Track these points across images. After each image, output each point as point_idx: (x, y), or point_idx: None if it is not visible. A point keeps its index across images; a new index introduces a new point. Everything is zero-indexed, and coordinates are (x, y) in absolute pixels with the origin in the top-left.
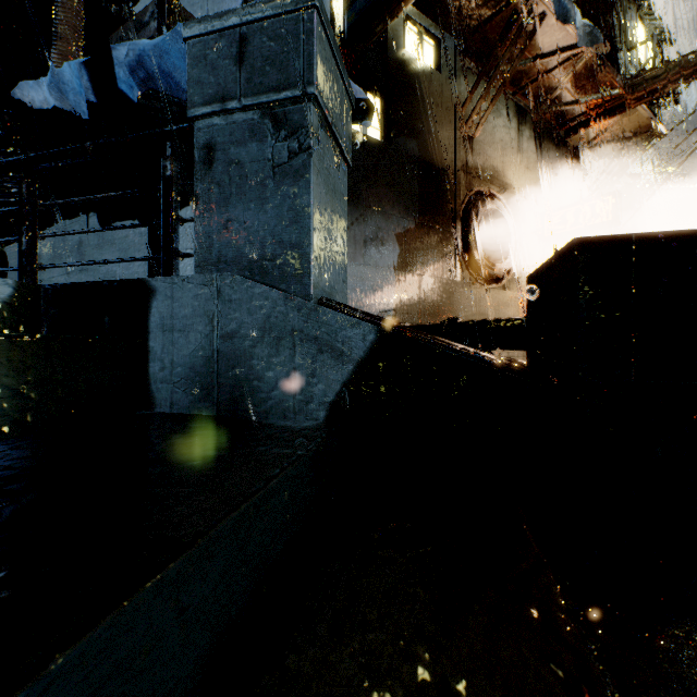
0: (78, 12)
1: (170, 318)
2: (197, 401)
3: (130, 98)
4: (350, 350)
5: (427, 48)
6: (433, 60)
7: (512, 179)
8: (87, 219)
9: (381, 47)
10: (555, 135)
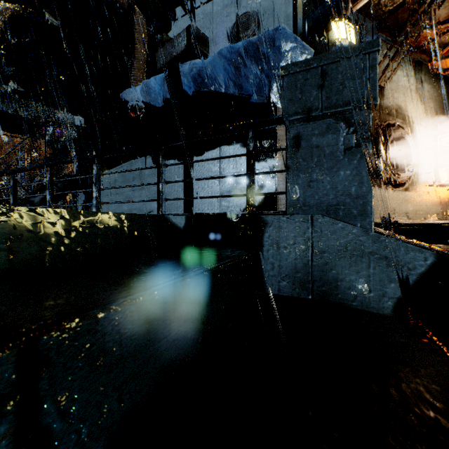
0: (144, 43)
1: (277, 239)
2: (297, 289)
3: (187, 94)
4: (413, 266)
5: (353, 31)
6: (357, 38)
7: (411, 112)
8: (145, 159)
9: (325, 36)
10: (443, 76)
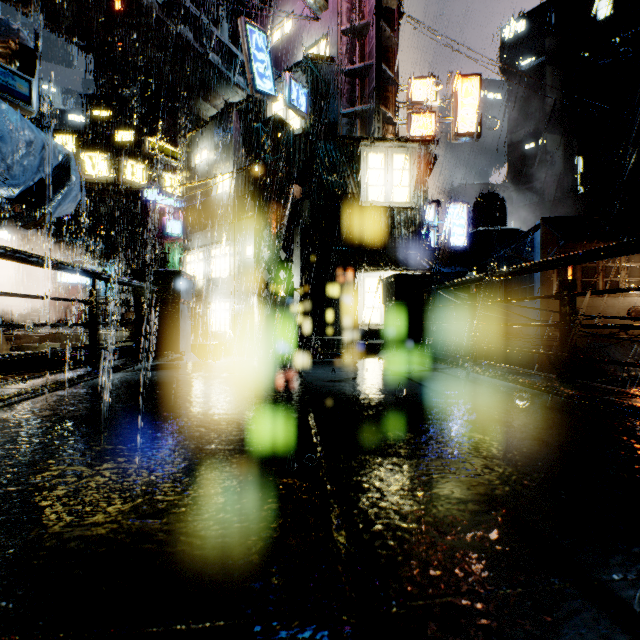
0: None
1: None
2: None
3: None
4: None
5: None
6: None
7: None
8: None
9: None
10: None
